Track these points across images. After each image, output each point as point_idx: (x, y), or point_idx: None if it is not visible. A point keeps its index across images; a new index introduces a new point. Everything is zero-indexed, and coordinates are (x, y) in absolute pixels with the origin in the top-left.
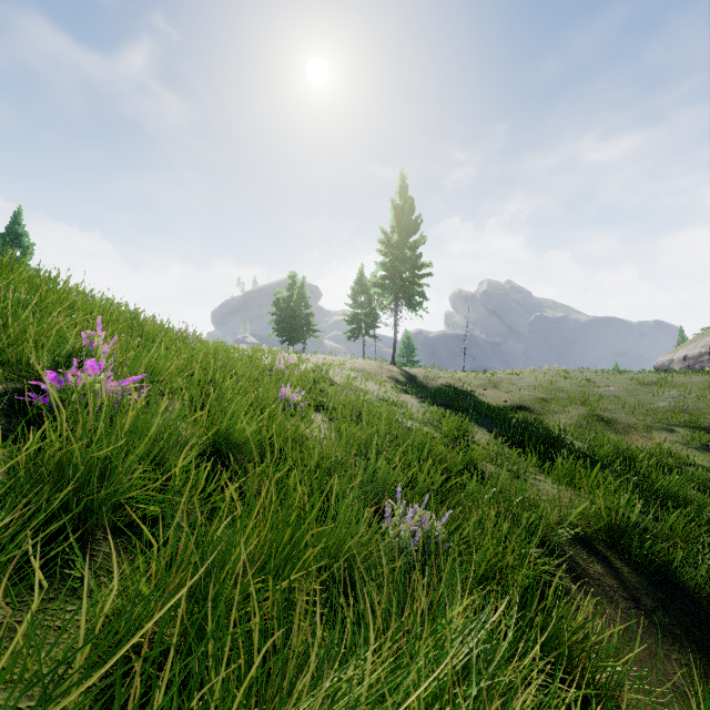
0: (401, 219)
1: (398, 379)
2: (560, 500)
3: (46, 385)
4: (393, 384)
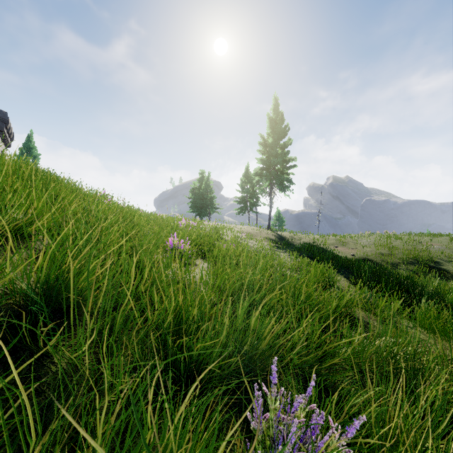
0: (274, 127)
1: (272, 239)
2: (451, 357)
3: None
4: (268, 242)
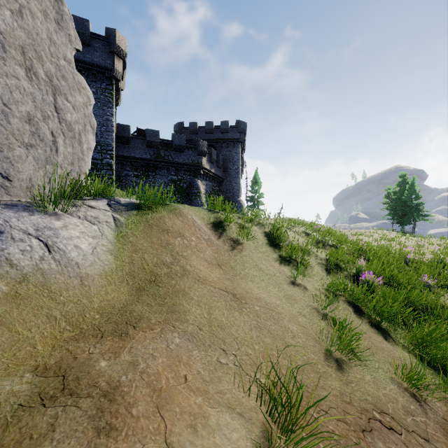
0: None
1: None
2: None
3: (362, 278)
4: None
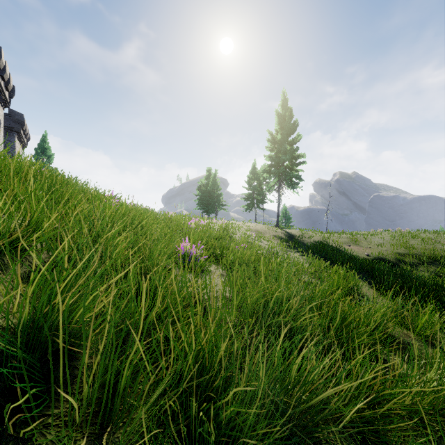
0: (282, 123)
1: (281, 237)
2: None
3: None
4: (278, 241)
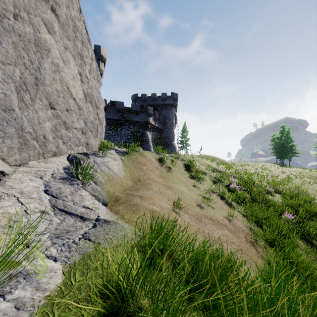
0: None
1: None
2: None
3: (230, 186)
4: None
